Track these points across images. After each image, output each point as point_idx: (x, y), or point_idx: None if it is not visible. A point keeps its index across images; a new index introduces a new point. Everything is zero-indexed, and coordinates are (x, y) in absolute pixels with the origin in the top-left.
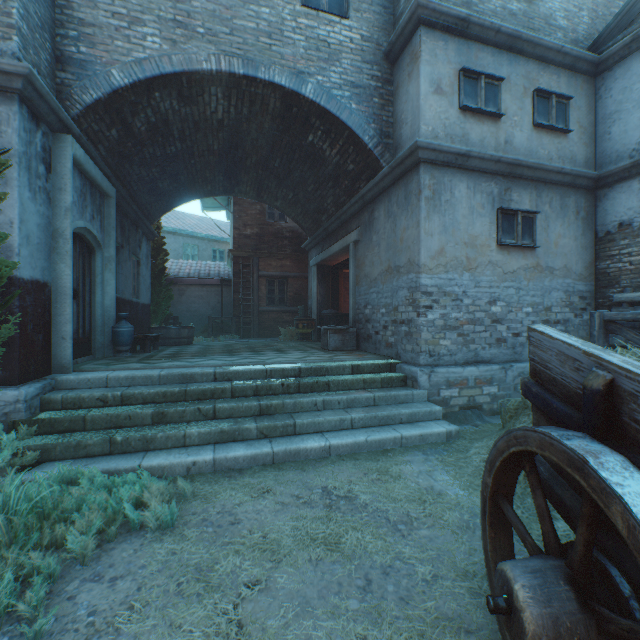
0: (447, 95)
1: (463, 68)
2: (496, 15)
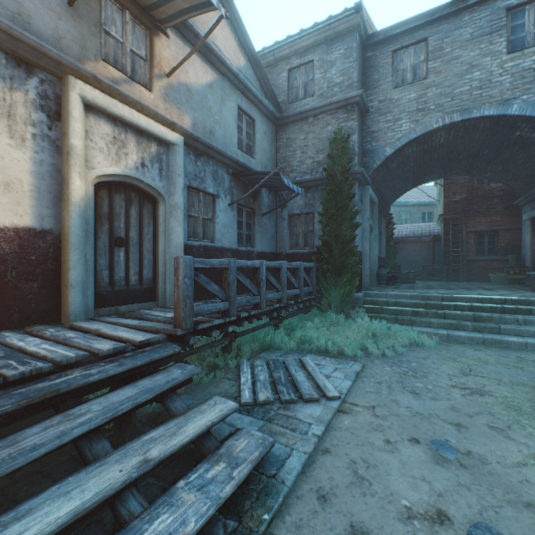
0: None
1: None
2: None
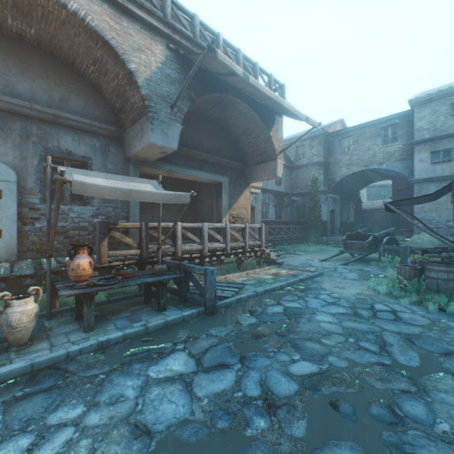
0: (424, 161)
1: (430, 152)
2: (450, 126)
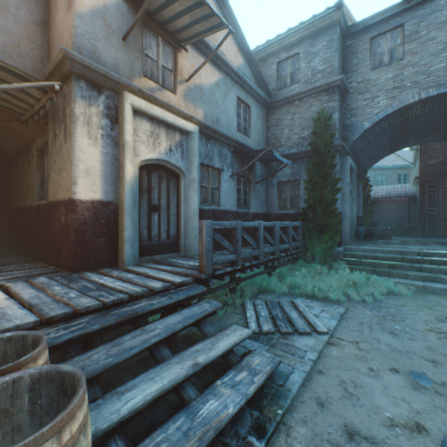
0: None
1: None
2: None
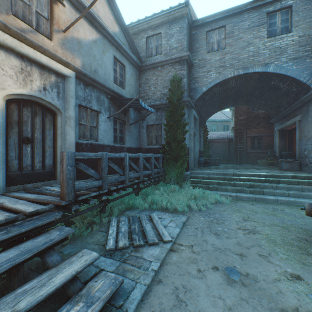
0: None
1: None
2: None
